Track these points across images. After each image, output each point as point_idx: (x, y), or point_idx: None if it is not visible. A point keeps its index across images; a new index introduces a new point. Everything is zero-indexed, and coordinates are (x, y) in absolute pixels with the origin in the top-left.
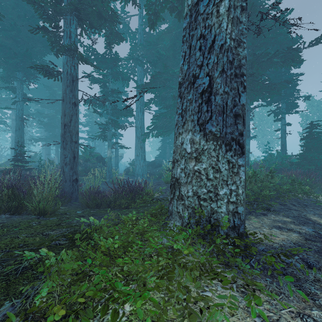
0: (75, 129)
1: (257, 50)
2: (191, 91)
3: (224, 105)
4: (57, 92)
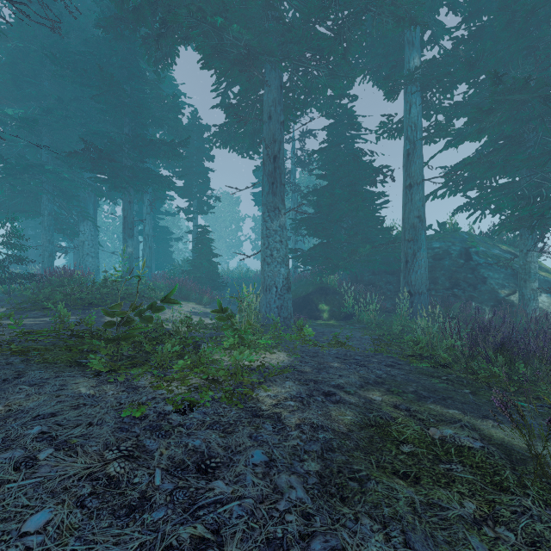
0: None
1: (143, 128)
2: None
3: None
4: None
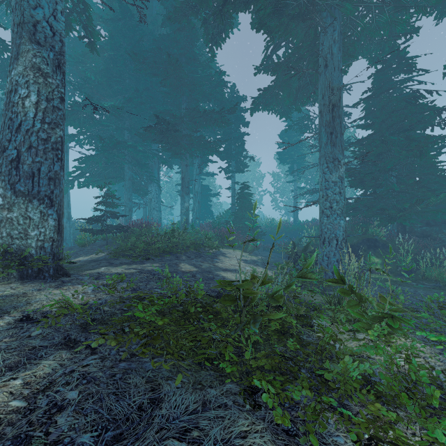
0: None
1: (196, 103)
2: (5, 157)
3: (30, 171)
4: None
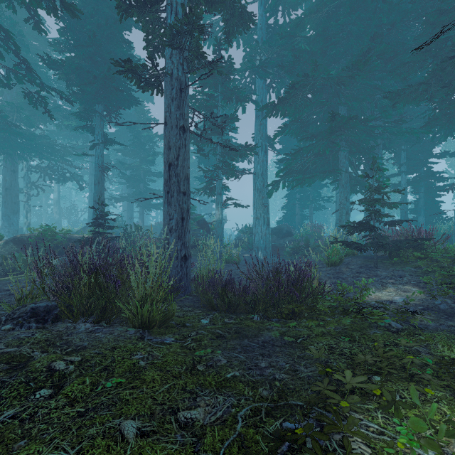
0: (184, 171)
1: None
2: None
3: None
4: (141, 133)
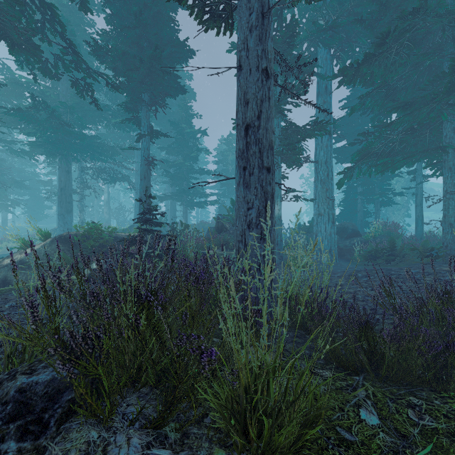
0: (267, 135)
1: None
2: None
3: None
4: (185, 130)
